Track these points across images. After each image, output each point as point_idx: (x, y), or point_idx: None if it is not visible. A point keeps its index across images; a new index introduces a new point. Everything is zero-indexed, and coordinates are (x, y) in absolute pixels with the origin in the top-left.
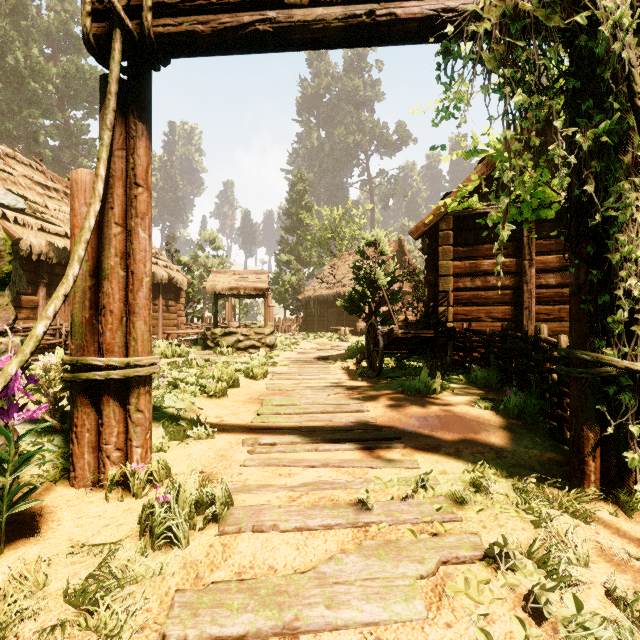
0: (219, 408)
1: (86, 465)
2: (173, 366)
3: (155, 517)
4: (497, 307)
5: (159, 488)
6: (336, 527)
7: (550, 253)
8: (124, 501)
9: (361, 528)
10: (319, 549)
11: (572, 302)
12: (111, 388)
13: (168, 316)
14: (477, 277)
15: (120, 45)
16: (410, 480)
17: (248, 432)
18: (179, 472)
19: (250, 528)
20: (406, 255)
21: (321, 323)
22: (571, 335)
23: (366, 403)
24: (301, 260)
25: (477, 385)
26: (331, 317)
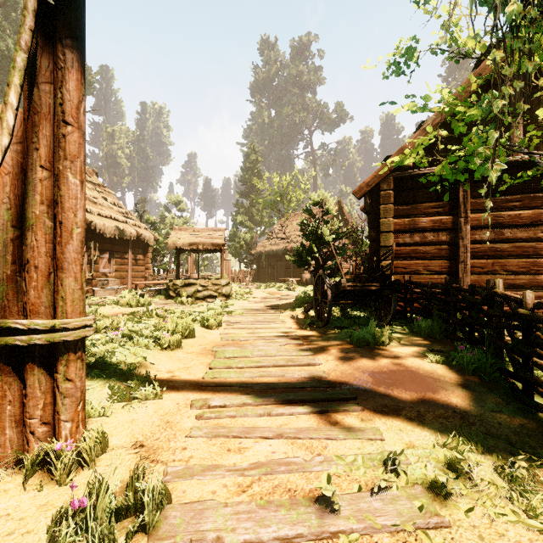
0: (172, 361)
1: (7, 442)
2: (135, 315)
3: (62, 535)
4: (434, 261)
5: (90, 469)
6: (296, 540)
7: (484, 211)
8: (44, 489)
9: (327, 541)
10: None
11: None
12: (36, 354)
13: (137, 268)
14: (415, 233)
15: None
16: (376, 458)
17: (198, 390)
18: (117, 445)
19: None
20: (345, 215)
21: (271, 274)
22: None
23: (317, 355)
24: (254, 220)
25: (421, 335)
26: (280, 269)
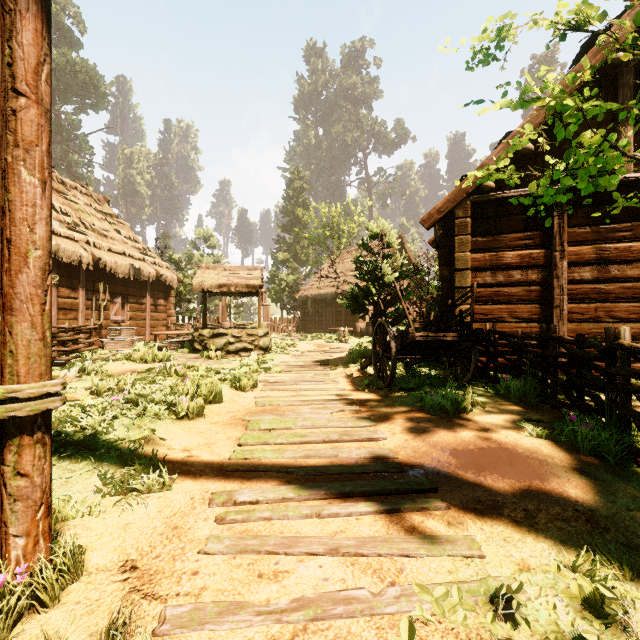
0: (190, 435)
1: None
2: (151, 373)
3: None
4: (522, 305)
5: (51, 609)
6: None
7: (585, 243)
8: None
9: None
10: None
11: None
12: None
13: (156, 316)
14: (499, 271)
15: None
16: (478, 590)
17: (222, 477)
18: (98, 566)
19: None
20: (407, 253)
21: (319, 323)
22: None
23: (379, 426)
24: (298, 259)
25: (510, 399)
26: (329, 317)
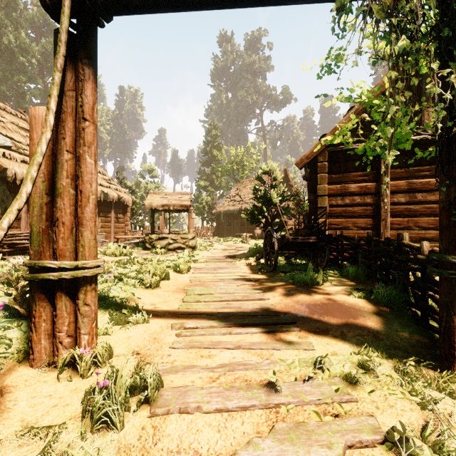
0: (153, 297)
1: (43, 349)
2: (120, 263)
3: (95, 402)
4: (361, 219)
5: (102, 368)
6: (251, 408)
7: (401, 179)
8: (72, 381)
9: (272, 409)
10: (237, 431)
11: (443, 215)
12: (63, 286)
13: (118, 225)
14: (346, 197)
15: (69, 2)
16: (308, 361)
17: (176, 317)
18: (120, 353)
19: (177, 410)
20: (290, 181)
21: (229, 230)
22: (442, 243)
23: (266, 292)
24: (214, 185)
25: (349, 278)
26: (236, 226)
